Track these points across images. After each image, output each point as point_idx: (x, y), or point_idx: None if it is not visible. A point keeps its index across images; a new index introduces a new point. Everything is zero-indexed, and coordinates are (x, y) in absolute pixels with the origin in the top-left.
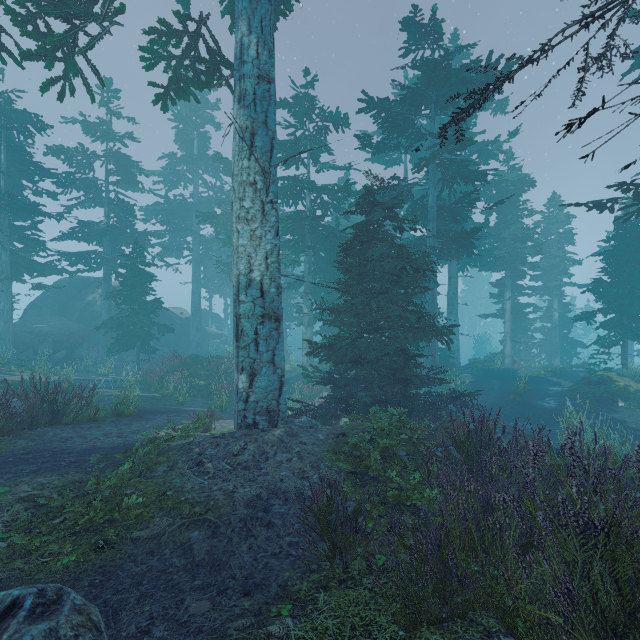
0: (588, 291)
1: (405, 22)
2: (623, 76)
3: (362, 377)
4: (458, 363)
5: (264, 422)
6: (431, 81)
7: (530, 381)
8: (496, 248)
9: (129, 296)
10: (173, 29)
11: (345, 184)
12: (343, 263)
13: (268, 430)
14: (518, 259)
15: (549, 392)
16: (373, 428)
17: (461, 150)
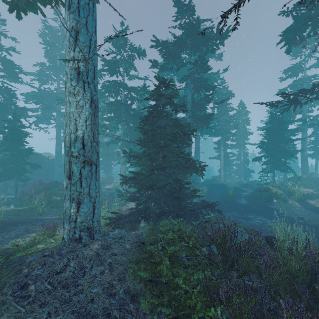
0: (259, 147)
1: (176, 1)
2: (277, 44)
3: (154, 197)
4: (200, 181)
5: (87, 236)
6: (190, 34)
7: (233, 190)
8: (217, 125)
9: (9, 146)
10: None
11: (144, 86)
12: (143, 129)
13: (89, 245)
14: (227, 131)
15: (242, 195)
16: (163, 237)
17: (204, 73)
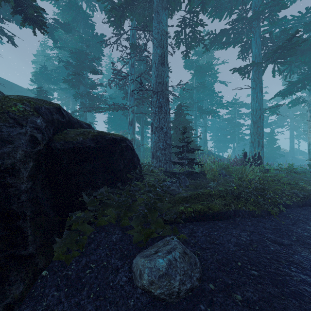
0: None
1: None
2: None
3: None
4: None
5: None
6: None
7: None
8: None
9: (269, 145)
10: (294, 100)
11: None
12: None
13: None
14: None
15: None
16: None
17: None
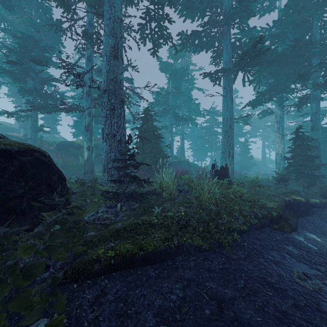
0: None
1: None
2: None
3: None
4: None
5: None
6: None
7: None
8: None
9: (243, 155)
10: (263, 111)
11: None
12: None
13: None
14: None
15: None
16: None
17: None
